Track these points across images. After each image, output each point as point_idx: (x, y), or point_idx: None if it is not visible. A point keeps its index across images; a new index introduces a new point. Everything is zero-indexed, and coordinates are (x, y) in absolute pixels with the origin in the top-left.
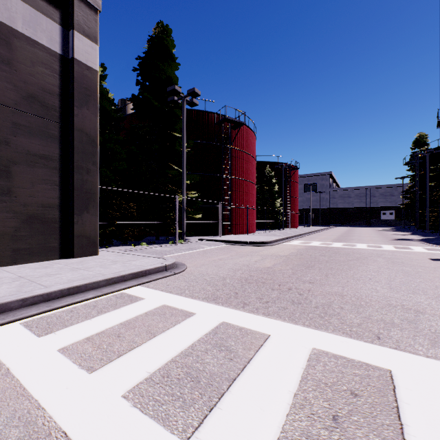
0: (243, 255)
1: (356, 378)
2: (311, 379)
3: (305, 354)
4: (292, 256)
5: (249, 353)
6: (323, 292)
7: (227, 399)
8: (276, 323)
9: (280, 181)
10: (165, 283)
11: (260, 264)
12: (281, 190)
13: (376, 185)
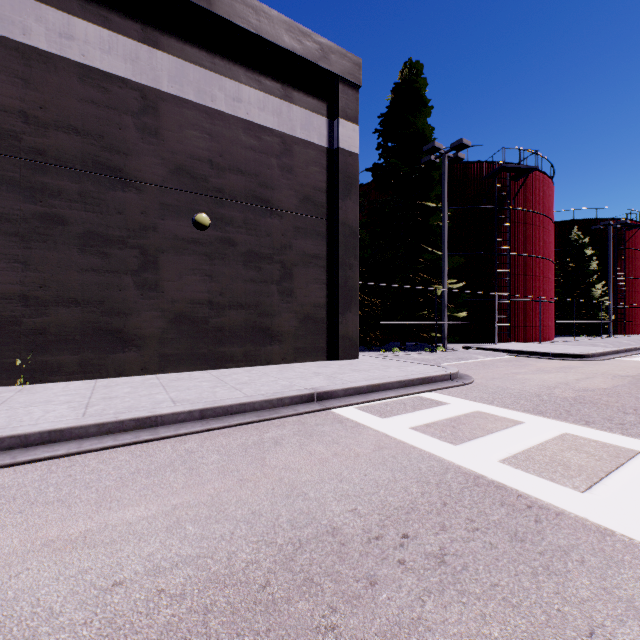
0: (549, 371)
1: None
2: None
3: None
4: None
5: (618, 459)
6: None
7: (609, 481)
8: None
9: (600, 252)
10: (460, 392)
11: (586, 383)
12: (604, 268)
13: None
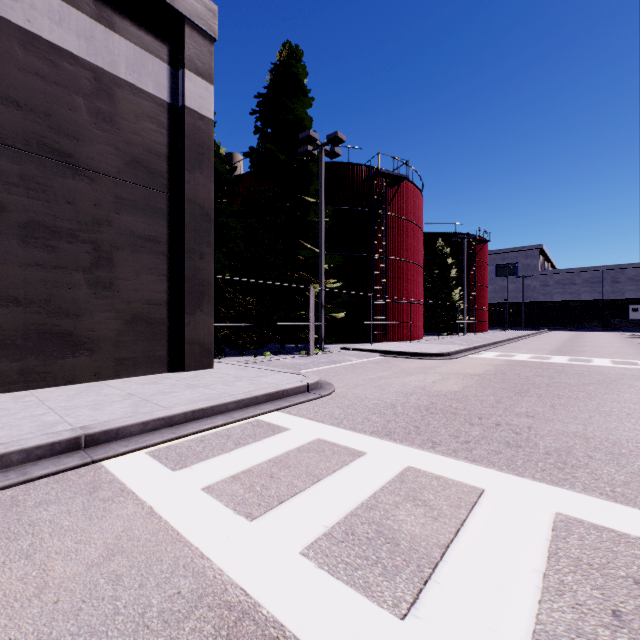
0: (411, 372)
1: (638, 561)
2: (564, 556)
3: (546, 520)
4: (489, 376)
5: (460, 512)
6: (553, 431)
7: (444, 571)
8: (488, 473)
9: (458, 262)
10: (311, 409)
11: (441, 386)
12: (461, 275)
13: (620, 265)
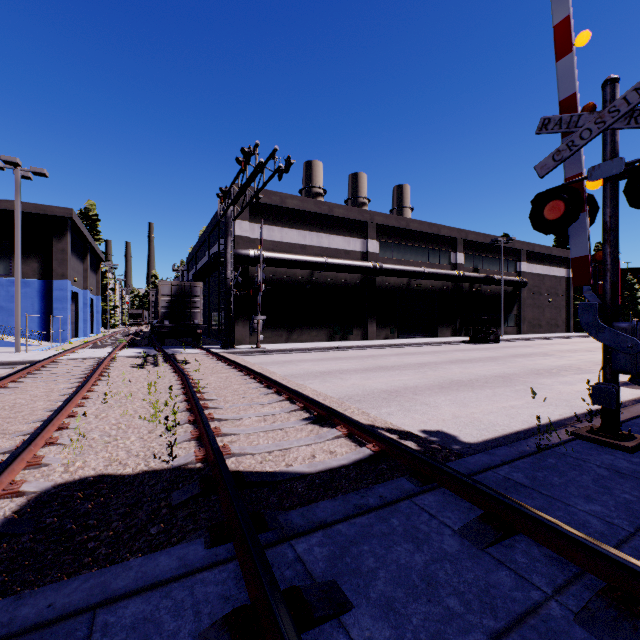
0: None
1: None
2: None
3: None
4: None
5: None
6: None
7: None
8: None
9: None
10: None
11: None
12: None
13: None
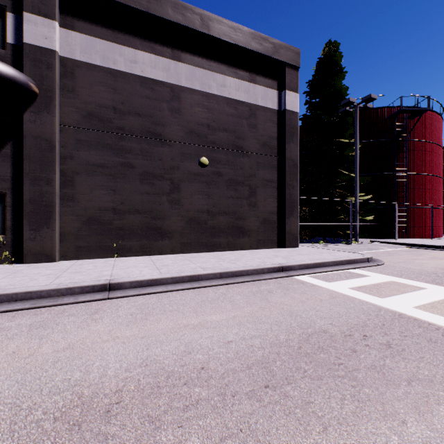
0: (441, 258)
1: None
2: None
3: None
4: None
5: None
6: None
7: None
8: None
9: None
10: (376, 270)
11: None
12: None
13: None
